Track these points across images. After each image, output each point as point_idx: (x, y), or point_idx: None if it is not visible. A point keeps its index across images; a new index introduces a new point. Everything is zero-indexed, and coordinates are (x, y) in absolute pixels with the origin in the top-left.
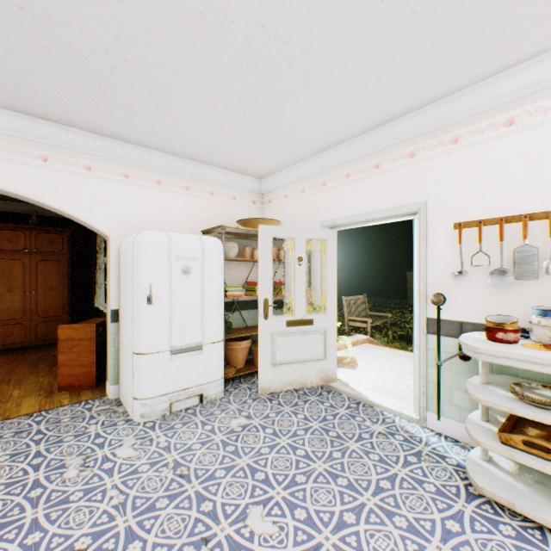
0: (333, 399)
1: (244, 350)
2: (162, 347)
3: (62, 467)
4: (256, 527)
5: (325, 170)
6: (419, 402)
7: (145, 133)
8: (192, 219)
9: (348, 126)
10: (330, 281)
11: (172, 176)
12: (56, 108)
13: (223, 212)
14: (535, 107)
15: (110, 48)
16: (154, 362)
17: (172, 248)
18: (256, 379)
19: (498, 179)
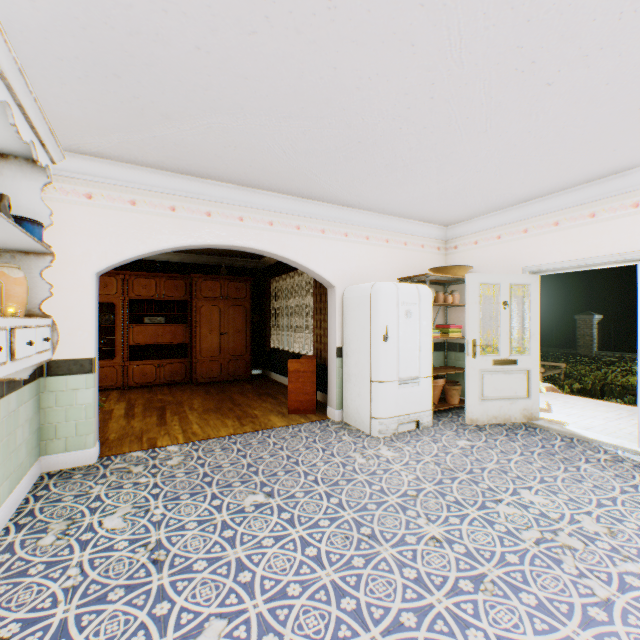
0: (542, 434)
1: (439, 388)
2: (392, 377)
3: (350, 456)
4: (531, 498)
5: (527, 219)
6: None
7: (372, 200)
8: (390, 269)
9: (564, 182)
10: (532, 323)
11: (376, 232)
12: (319, 191)
13: (413, 260)
14: None
15: (398, 155)
16: (387, 389)
17: (399, 295)
18: (451, 415)
19: None
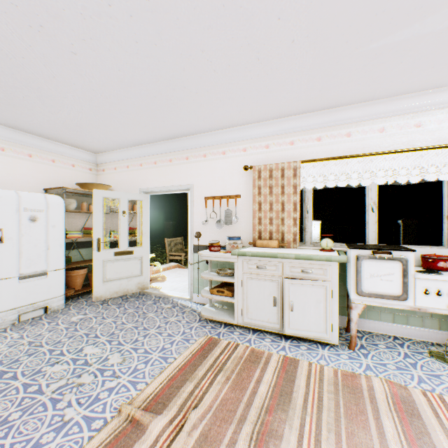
0: (146, 298)
1: (82, 276)
2: (12, 274)
3: None
4: (89, 352)
5: (142, 157)
6: (190, 289)
7: None
8: (35, 180)
9: (153, 136)
10: (145, 226)
11: (16, 145)
12: None
13: (64, 175)
14: (232, 149)
15: None
16: (5, 285)
17: (21, 202)
18: (92, 295)
19: (220, 178)
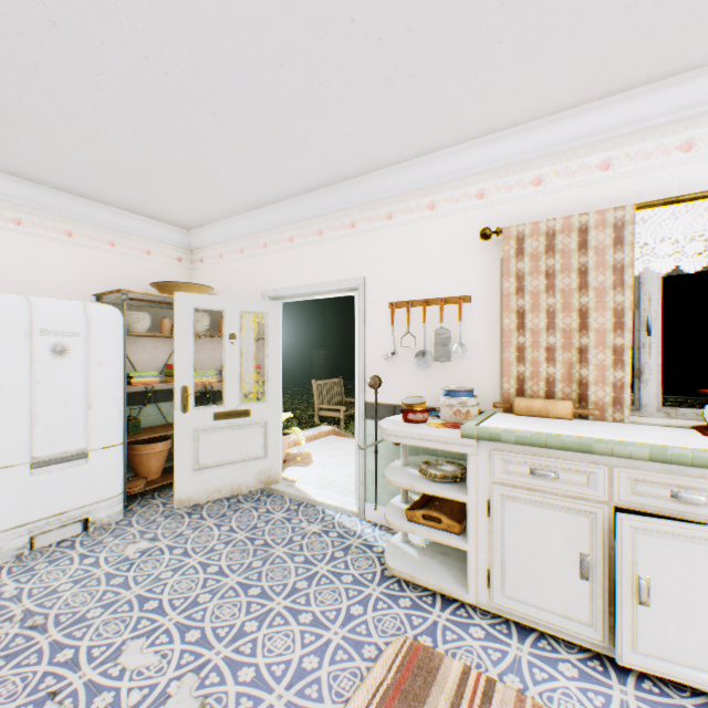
0: (272, 504)
1: (160, 455)
2: (16, 459)
3: None
4: (131, 662)
5: (267, 230)
6: (359, 493)
7: None
8: (79, 278)
9: (285, 184)
10: (272, 362)
11: (43, 215)
12: None
13: (131, 270)
14: (450, 195)
15: None
16: (2, 481)
17: (35, 319)
18: None
19: (423, 261)
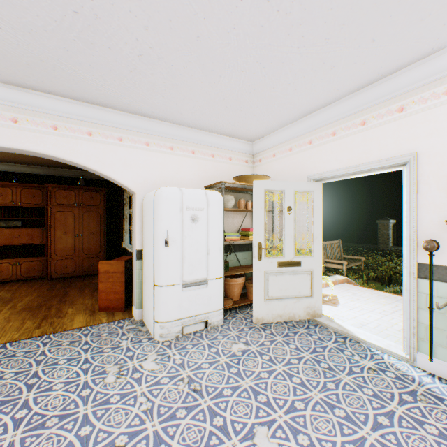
0: (320, 333)
1: (239, 286)
2: (176, 281)
3: (103, 373)
4: (263, 446)
5: (312, 130)
6: (409, 342)
7: (162, 108)
8: (197, 177)
9: (336, 89)
10: (316, 227)
11: (182, 143)
12: (98, 94)
13: (221, 170)
14: None
15: (139, 38)
16: (170, 292)
17: (183, 200)
18: (249, 310)
19: None
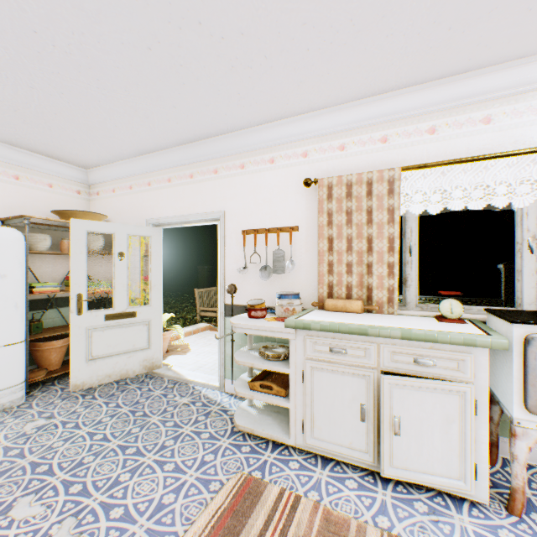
0: (154, 384)
1: (60, 350)
2: None
3: None
4: (19, 514)
5: (151, 172)
6: (220, 372)
7: None
8: None
9: (162, 137)
10: (155, 275)
11: None
12: None
13: (34, 199)
14: (285, 153)
15: None
16: None
17: None
18: None
19: (266, 200)
